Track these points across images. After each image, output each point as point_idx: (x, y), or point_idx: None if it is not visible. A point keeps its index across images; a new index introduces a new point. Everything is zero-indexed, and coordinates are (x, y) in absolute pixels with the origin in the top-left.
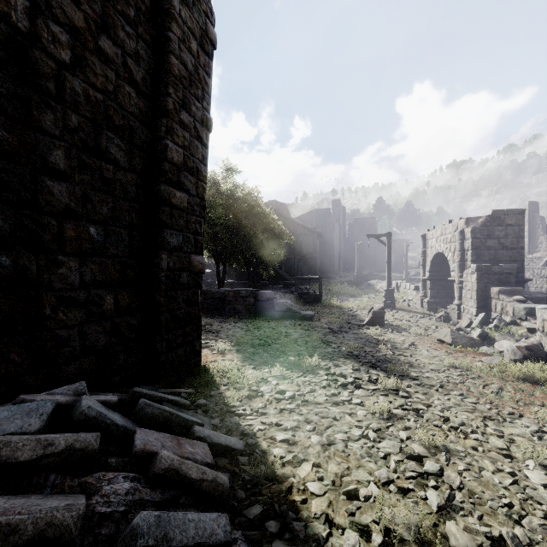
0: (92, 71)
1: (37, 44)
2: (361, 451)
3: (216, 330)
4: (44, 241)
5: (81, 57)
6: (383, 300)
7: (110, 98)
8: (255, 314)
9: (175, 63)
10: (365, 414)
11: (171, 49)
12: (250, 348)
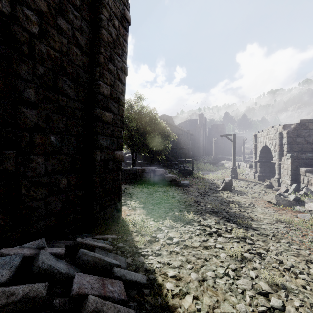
0: (52, 39)
1: (16, 22)
2: (225, 287)
3: (131, 193)
4: (20, 147)
5: (45, 30)
6: (230, 174)
7: (64, 56)
8: (153, 183)
9: (105, 34)
10: (225, 257)
11: (102, 25)
12: (151, 206)
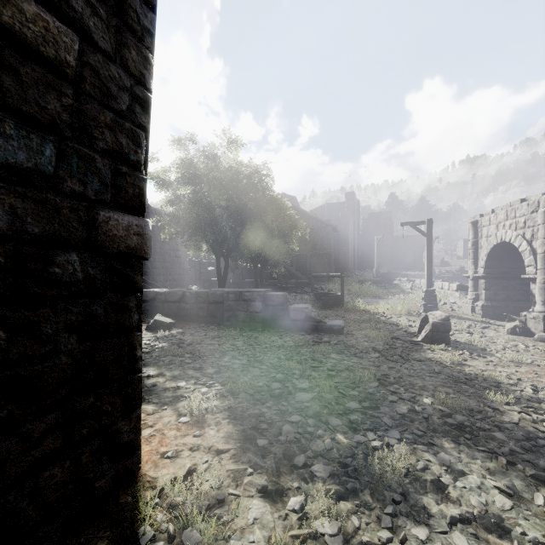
0: None
1: None
2: None
3: (203, 354)
4: None
5: None
6: (422, 303)
7: None
8: (263, 324)
9: None
10: None
11: None
12: (255, 402)
